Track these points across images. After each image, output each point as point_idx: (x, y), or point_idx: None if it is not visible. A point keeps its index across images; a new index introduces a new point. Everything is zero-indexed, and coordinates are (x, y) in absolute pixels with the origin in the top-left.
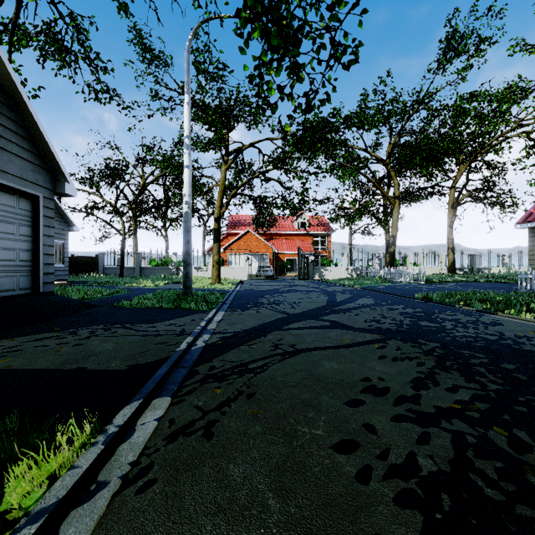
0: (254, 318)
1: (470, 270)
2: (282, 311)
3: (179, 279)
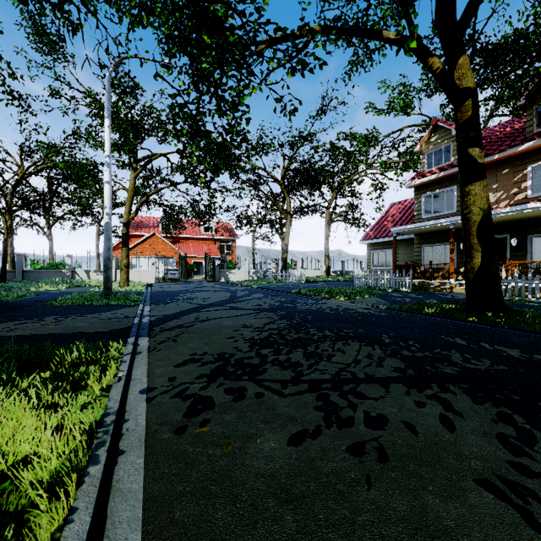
0: (177, 308)
1: (340, 273)
2: (196, 303)
3: (80, 283)
